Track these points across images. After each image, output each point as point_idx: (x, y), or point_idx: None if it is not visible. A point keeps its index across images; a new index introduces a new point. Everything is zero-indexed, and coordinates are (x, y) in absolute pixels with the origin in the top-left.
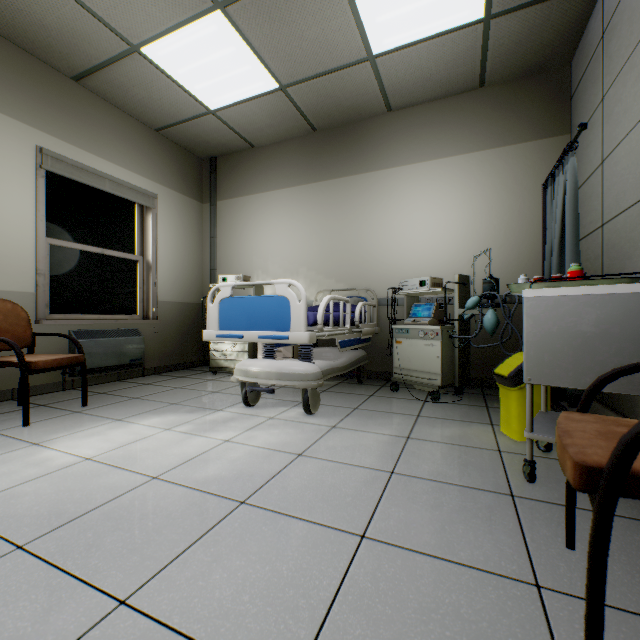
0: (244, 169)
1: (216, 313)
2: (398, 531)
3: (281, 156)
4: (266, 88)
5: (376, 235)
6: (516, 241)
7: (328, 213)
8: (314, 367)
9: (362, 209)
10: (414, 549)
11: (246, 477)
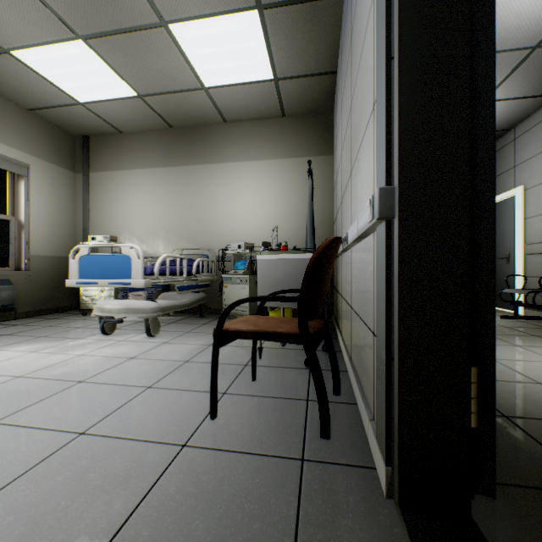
0: (113, 149)
1: (77, 266)
2: (171, 383)
3: (145, 143)
4: (127, 94)
5: (217, 210)
6: (304, 220)
7: (182, 191)
8: (154, 304)
9: (207, 190)
10: (174, 388)
11: (89, 371)
